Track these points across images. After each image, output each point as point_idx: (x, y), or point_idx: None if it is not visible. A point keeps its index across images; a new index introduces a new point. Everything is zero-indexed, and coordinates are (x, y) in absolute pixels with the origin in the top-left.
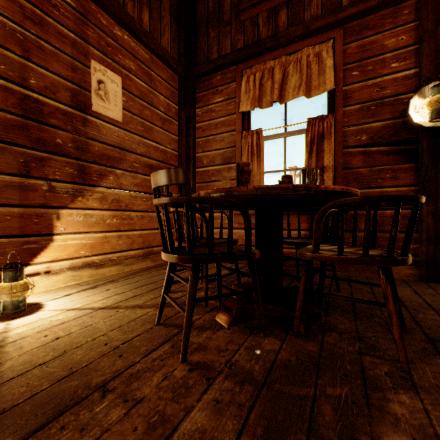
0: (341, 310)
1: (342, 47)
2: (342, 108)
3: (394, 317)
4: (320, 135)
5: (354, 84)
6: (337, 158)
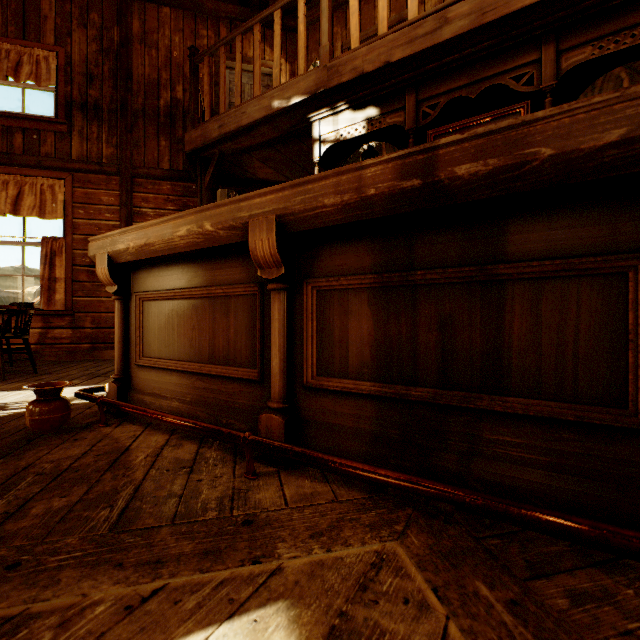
0: (15, 372)
1: (72, 189)
2: (72, 235)
3: (1, 360)
4: (55, 251)
5: (81, 220)
6: (67, 272)
